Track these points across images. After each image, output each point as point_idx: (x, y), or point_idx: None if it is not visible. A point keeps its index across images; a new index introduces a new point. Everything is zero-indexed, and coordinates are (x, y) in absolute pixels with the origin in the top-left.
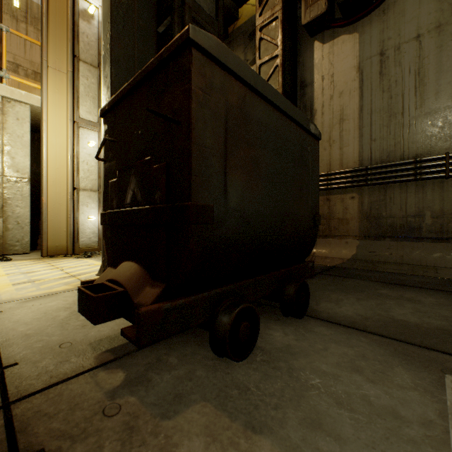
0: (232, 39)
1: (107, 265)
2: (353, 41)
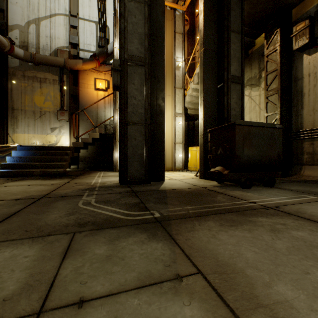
0: (250, 57)
1: (202, 171)
2: None
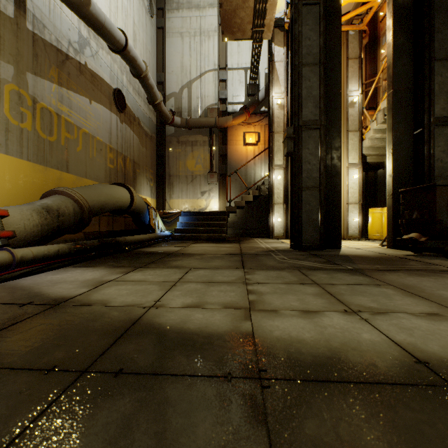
0: None
1: (390, 239)
2: None
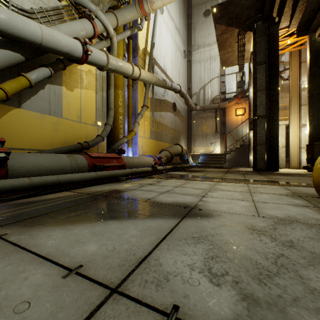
0: None
1: None
2: None
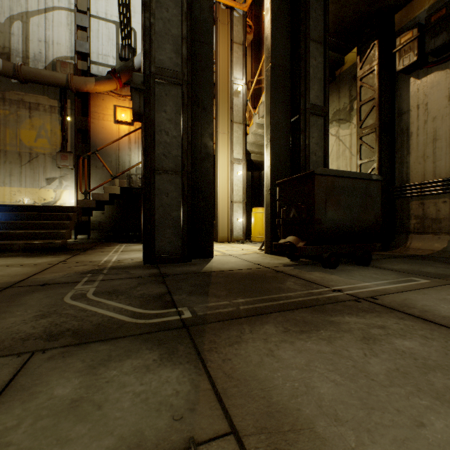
0: (338, 81)
1: (268, 243)
2: (445, 76)
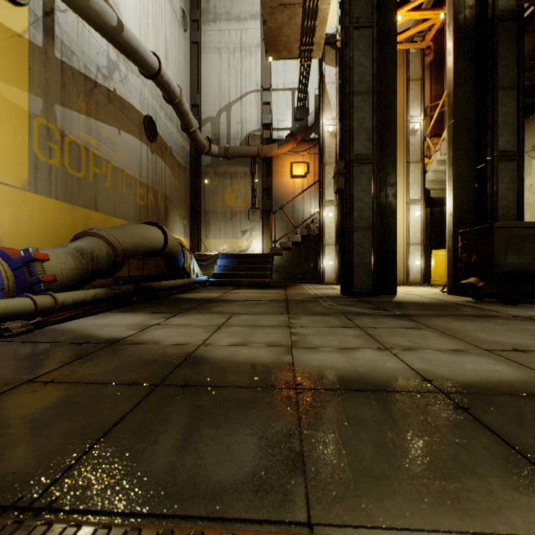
0: None
1: (450, 284)
2: None
